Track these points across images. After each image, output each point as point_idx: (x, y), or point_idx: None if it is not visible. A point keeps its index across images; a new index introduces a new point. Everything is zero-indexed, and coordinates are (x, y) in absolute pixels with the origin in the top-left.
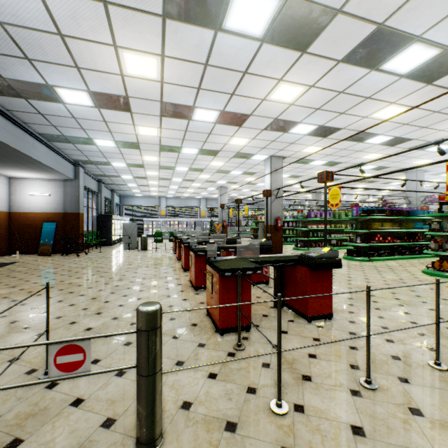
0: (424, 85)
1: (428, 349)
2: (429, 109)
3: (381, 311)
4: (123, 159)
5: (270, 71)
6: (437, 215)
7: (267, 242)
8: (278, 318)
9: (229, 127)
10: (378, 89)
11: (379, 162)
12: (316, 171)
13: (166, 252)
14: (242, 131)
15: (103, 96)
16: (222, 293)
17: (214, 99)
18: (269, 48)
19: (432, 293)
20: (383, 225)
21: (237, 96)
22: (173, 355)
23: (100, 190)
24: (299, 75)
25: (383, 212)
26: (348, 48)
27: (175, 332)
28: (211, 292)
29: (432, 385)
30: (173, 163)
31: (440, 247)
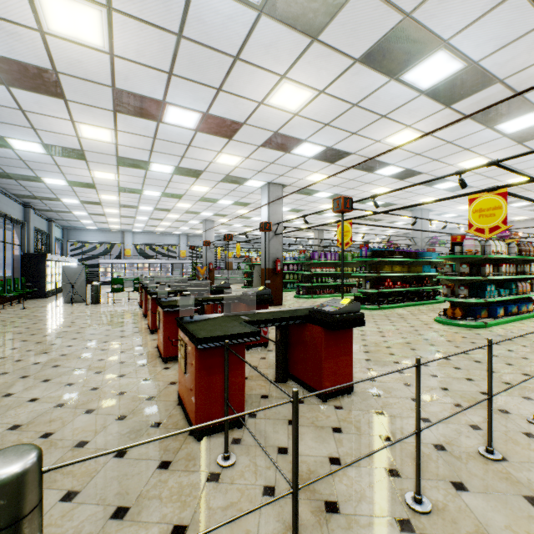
0: (443, 107)
1: (472, 428)
2: (443, 138)
3: (406, 375)
4: (61, 173)
5: (270, 61)
6: (450, 257)
7: (265, 291)
8: (294, 431)
9: (215, 138)
10: (395, 106)
11: (386, 198)
12: (320, 205)
13: (128, 305)
14: (233, 145)
15: (13, 65)
16: (201, 375)
17: (193, 93)
18: (269, 24)
19: (451, 347)
20: (393, 268)
21: (226, 94)
22: (111, 494)
23: (27, 217)
24: (307, 74)
25: (393, 253)
26: (368, 43)
27: (121, 444)
28: (183, 371)
29: (495, 489)
30: (139, 184)
31: (451, 292)
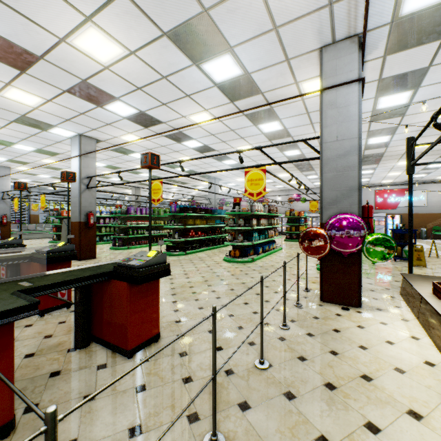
0: (229, 101)
1: (250, 345)
2: (229, 126)
3: (205, 309)
4: None
5: None
6: (233, 213)
7: (67, 247)
8: None
9: None
10: (197, 89)
11: (191, 166)
12: (136, 165)
13: None
14: (28, 81)
15: None
16: None
17: None
18: None
19: (234, 279)
20: (196, 221)
21: (9, 9)
22: None
23: None
24: (117, 27)
25: (196, 210)
26: (175, 21)
27: None
28: None
29: (267, 396)
30: None
31: (234, 239)
